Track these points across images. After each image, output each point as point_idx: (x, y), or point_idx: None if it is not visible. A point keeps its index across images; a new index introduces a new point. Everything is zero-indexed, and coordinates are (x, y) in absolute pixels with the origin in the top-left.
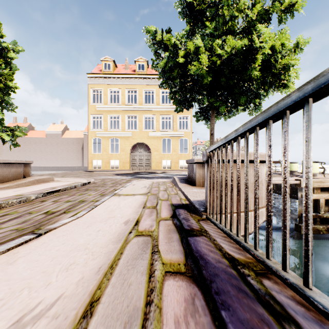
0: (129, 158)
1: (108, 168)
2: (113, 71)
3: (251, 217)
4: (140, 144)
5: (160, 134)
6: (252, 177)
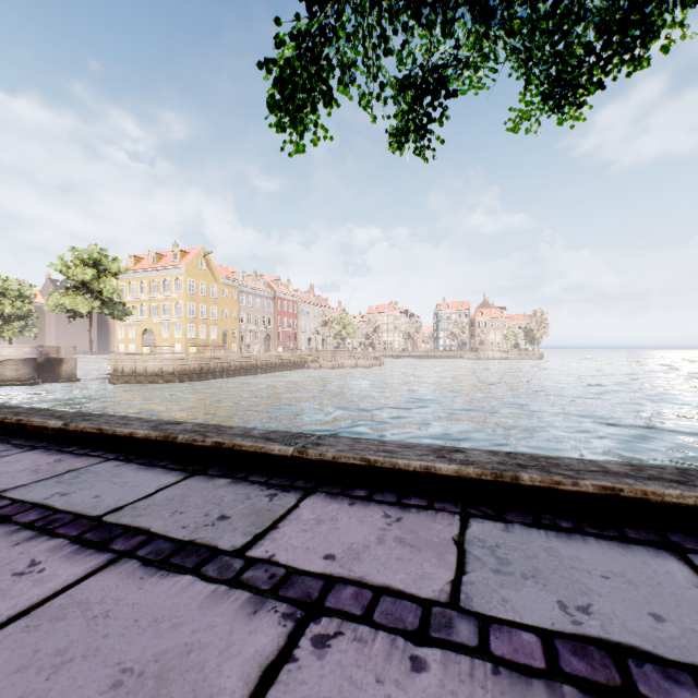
0: (141, 343)
1: (128, 351)
2: (137, 264)
3: (1, 357)
4: (150, 329)
5: (161, 321)
6: (3, 350)
